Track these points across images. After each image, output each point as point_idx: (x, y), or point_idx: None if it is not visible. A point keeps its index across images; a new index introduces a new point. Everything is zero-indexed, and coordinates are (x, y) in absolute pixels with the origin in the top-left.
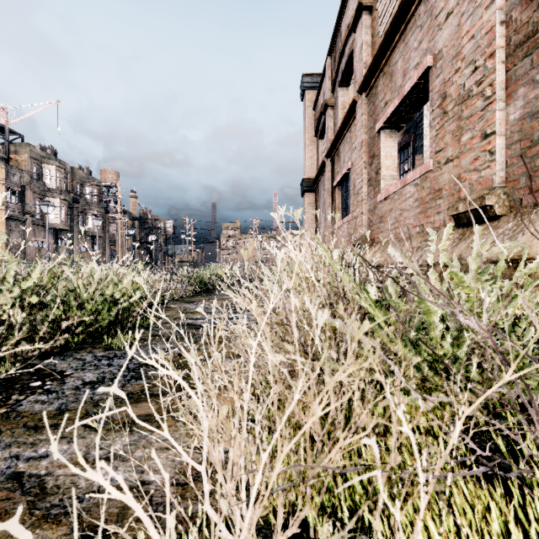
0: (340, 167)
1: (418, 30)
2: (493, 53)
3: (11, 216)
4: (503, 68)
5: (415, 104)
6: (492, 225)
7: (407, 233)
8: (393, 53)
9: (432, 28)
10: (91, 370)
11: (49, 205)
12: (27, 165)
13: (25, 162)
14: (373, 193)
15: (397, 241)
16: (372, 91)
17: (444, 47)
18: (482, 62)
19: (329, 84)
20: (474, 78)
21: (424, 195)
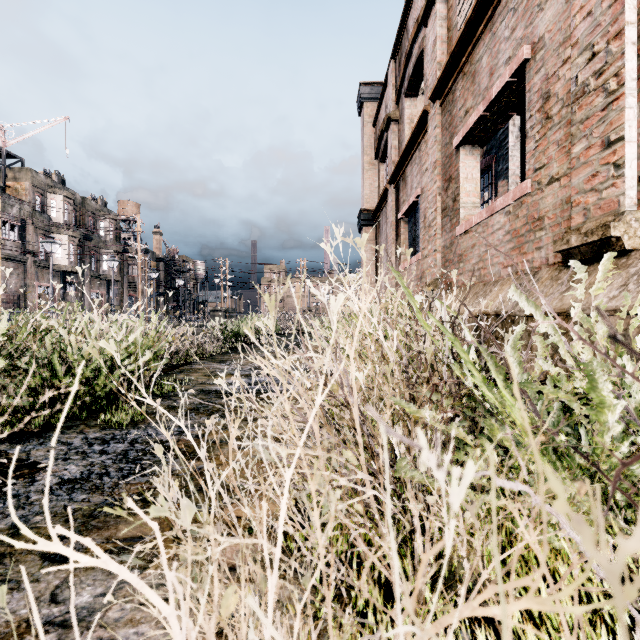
0: (407, 194)
1: (511, 15)
2: (621, 31)
3: (9, 256)
4: (634, 52)
5: (505, 112)
6: (618, 263)
7: (495, 275)
8: (476, 47)
9: (530, 9)
10: (75, 461)
11: (53, 242)
12: (28, 195)
13: (26, 191)
14: (449, 225)
15: (482, 285)
16: (448, 97)
17: (546, 32)
18: (604, 46)
19: (393, 94)
20: (592, 68)
21: (519, 226)
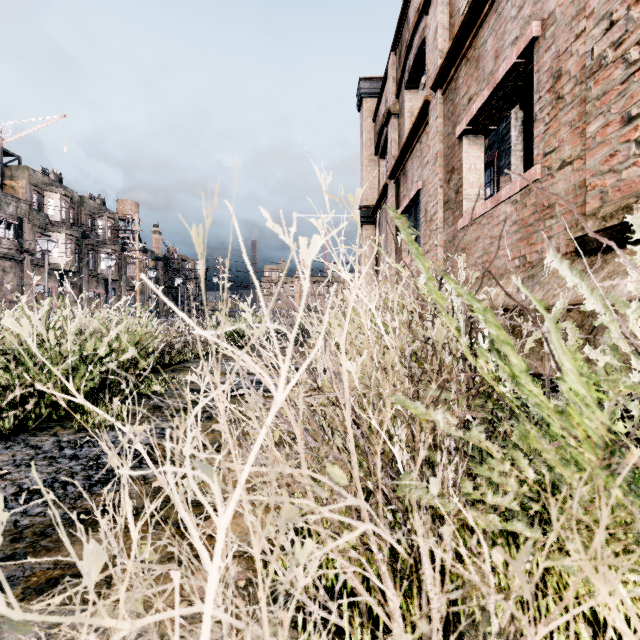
0: (407, 189)
1: None
2: None
3: (5, 255)
4: None
5: (511, 97)
6: None
7: (500, 268)
8: (481, 30)
9: None
10: (40, 467)
11: (49, 240)
12: (25, 193)
13: (23, 189)
14: (452, 218)
15: (487, 279)
16: (451, 86)
17: (557, 7)
18: (624, 12)
19: (393, 87)
20: (609, 39)
21: (527, 215)
